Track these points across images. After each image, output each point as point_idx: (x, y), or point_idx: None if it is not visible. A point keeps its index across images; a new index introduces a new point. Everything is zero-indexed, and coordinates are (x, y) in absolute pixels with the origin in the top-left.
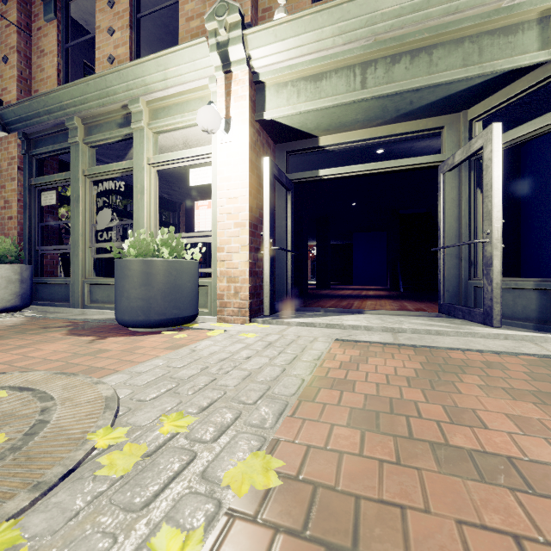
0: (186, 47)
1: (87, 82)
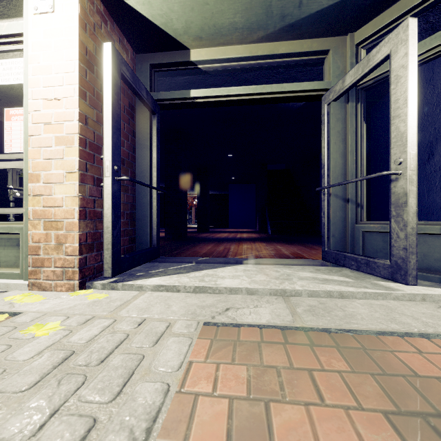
0: None
1: None
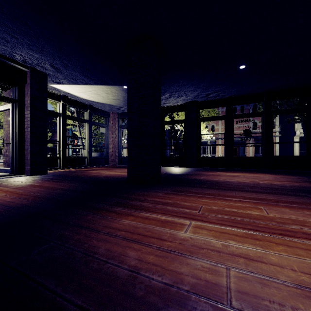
0: None
1: None
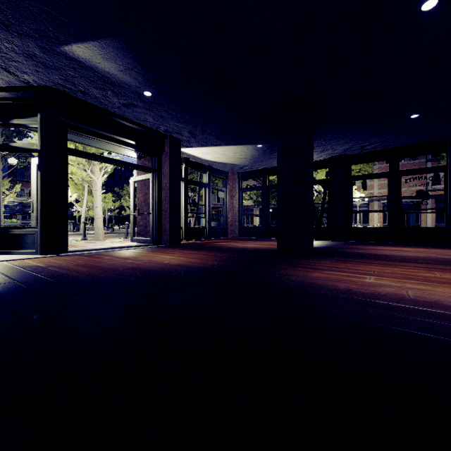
0: None
1: None
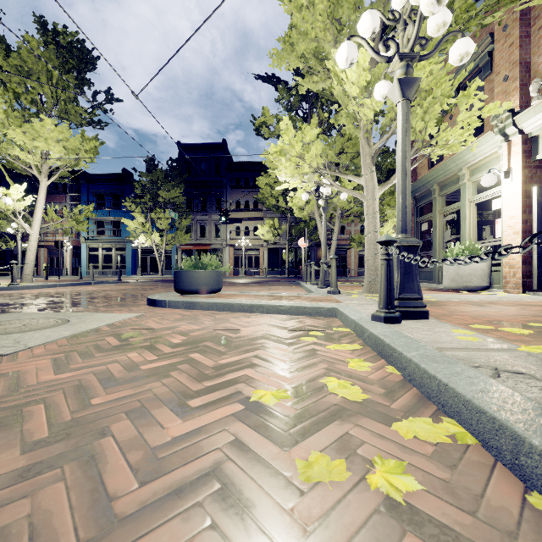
0: (481, 138)
1: (437, 168)
